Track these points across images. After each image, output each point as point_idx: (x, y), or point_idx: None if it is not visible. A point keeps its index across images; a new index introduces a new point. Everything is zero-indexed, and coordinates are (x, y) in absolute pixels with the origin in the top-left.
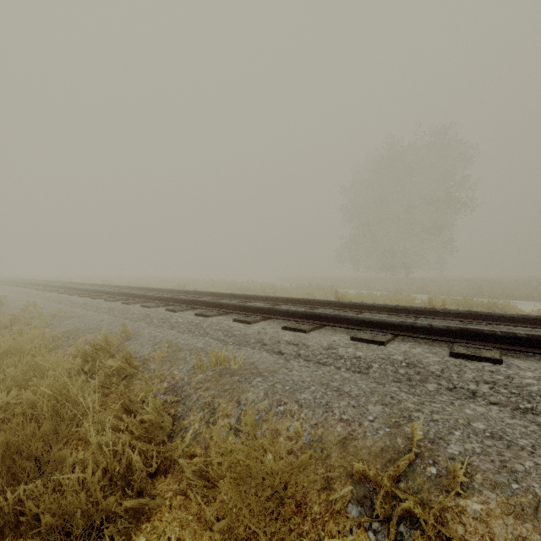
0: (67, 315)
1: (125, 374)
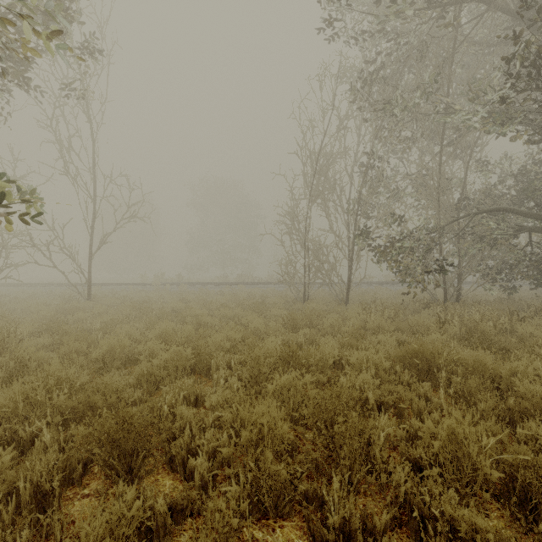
0: None
1: None
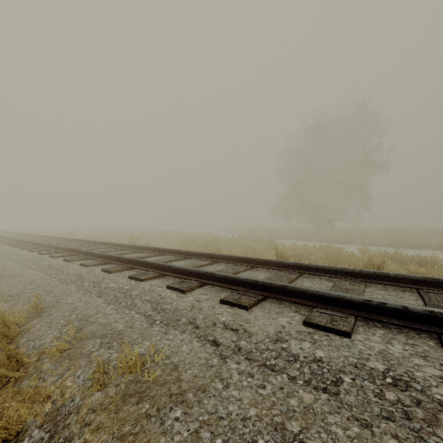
0: (1, 275)
1: (9, 377)
